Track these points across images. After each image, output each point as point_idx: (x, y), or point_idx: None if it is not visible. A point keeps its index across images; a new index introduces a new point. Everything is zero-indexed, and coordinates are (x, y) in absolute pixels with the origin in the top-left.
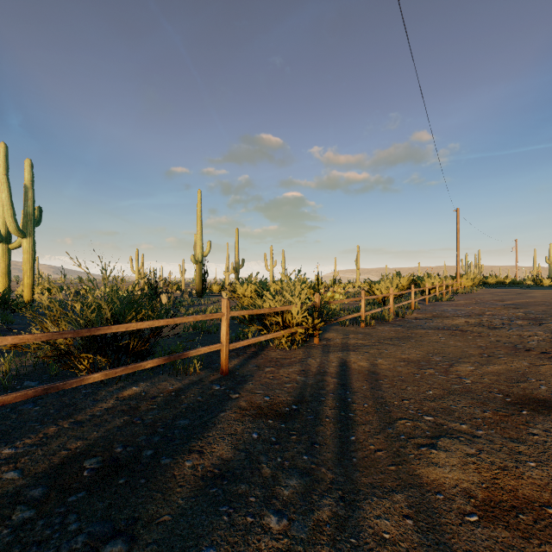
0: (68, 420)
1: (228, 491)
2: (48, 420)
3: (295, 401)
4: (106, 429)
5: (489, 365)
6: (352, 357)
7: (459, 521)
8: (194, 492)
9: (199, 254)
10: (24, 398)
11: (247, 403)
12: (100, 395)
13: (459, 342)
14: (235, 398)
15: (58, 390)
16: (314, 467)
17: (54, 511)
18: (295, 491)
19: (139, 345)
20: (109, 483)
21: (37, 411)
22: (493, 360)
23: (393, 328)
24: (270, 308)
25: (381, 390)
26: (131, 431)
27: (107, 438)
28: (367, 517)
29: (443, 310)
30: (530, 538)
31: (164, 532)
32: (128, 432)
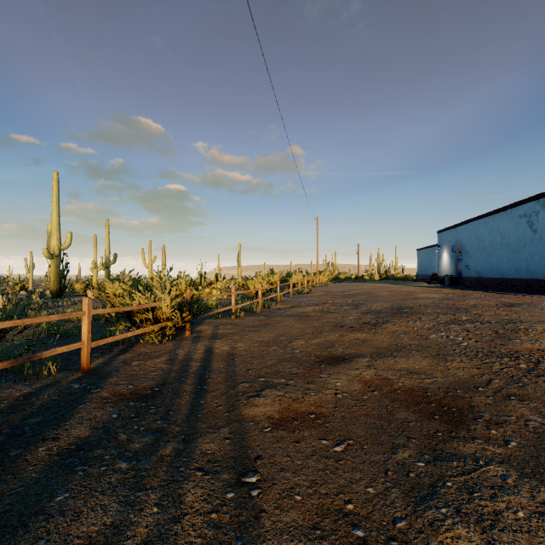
0: None
1: (84, 457)
2: None
3: (158, 384)
4: None
5: (315, 339)
6: (217, 344)
7: (259, 433)
8: (49, 466)
9: (55, 246)
10: None
11: (110, 393)
12: None
13: (302, 325)
14: (97, 391)
15: None
16: (166, 426)
17: None
18: (146, 443)
19: None
20: None
21: None
22: (319, 335)
23: (258, 317)
24: (138, 305)
25: (234, 366)
26: None
27: None
28: (199, 445)
29: (301, 301)
30: (295, 431)
31: (17, 497)
32: None
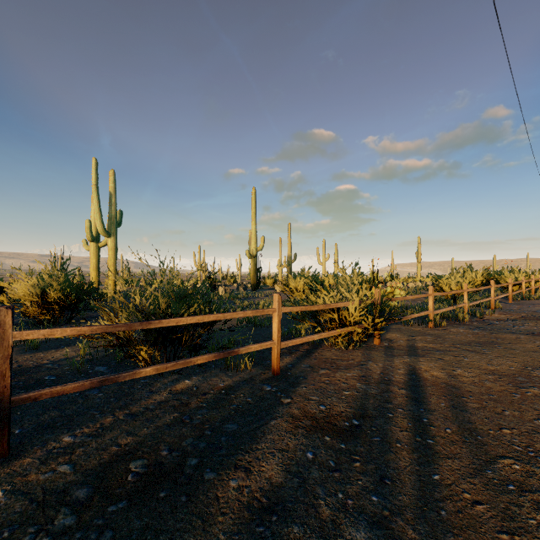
0: (124, 411)
1: (277, 532)
2: (107, 409)
3: (356, 415)
4: (156, 426)
5: None
6: (422, 364)
7: None
8: (237, 526)
9: (253, 248)
10: (81, 388)
11: (300, 411)
12: (155, 386)
13: None
14: (287, 403)
15: (112, 382)
16: (387, 514)
17: (93, 523)
18: None
19: (191, 339)
20: (149, 494)
21: (100, 398)
22: None
23: (470, 330)
24: (325, 304)
25: (467, 411)
26: (179, 432)
27: (155, 437)
28: None
29: (535, 311)
30: None
31: None
32: (175, 432)
